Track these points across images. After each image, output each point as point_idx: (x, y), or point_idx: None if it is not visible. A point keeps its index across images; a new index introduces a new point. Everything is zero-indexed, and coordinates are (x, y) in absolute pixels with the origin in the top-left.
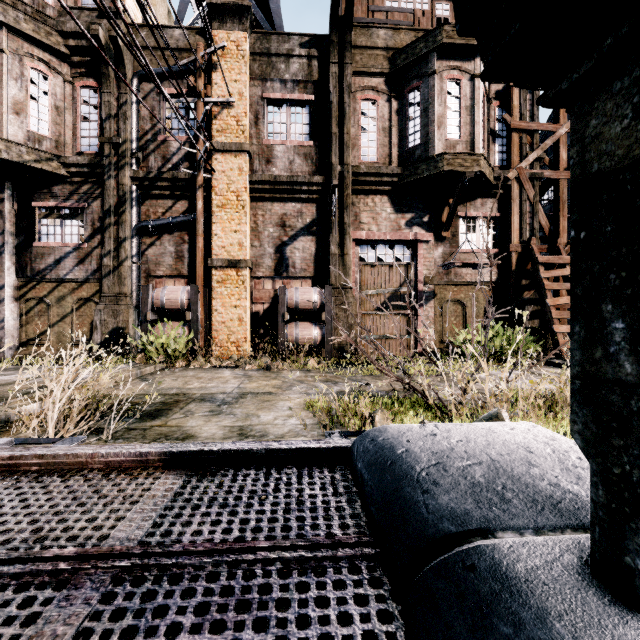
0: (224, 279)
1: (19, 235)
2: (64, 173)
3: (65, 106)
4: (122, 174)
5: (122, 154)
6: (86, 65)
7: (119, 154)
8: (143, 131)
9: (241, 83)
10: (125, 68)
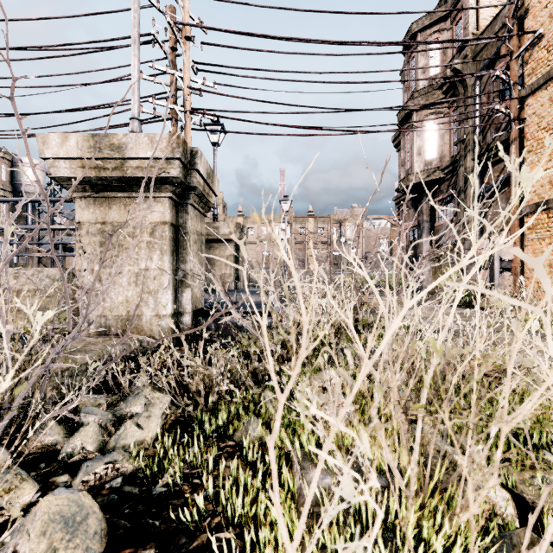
0: (534, 225)
1: (430, 221)
2: (442, 176)
3: (444, 131)
4: (465, 161)
5: (465, 146)
6: (453, 95)
7: (464, 147)
8: (483, 117)
9: (551, 2)
10: (465, 81)
